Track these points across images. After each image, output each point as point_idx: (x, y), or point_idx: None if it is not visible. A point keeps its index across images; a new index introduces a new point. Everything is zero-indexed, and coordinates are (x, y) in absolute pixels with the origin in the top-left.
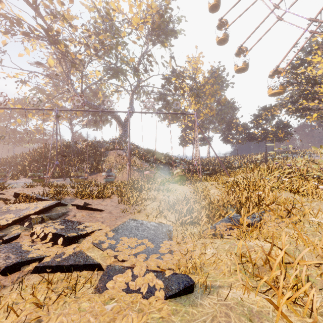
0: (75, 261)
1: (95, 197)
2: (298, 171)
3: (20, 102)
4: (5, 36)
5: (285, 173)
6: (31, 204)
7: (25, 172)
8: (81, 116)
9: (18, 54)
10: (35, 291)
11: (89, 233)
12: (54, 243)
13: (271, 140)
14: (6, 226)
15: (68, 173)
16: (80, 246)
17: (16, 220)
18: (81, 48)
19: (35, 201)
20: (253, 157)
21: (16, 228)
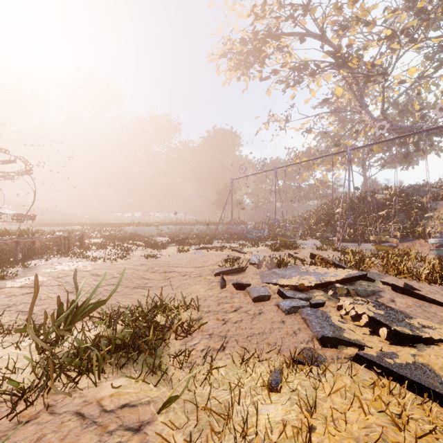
0: (424, 379)
1: (423, 278)
2: None
3: (304, 155)
4: (293, 89)
5: None
6: (329, 269)
7: (311, 233)
8: (379, 152)
9: (304, 102)
10: (379, 394)
11: (435, 341)
12: (372, 331)
13: None
14: (309, 289)
15: (363, 237)
16: (422, 356)
17: (318, 284)
18: (380, 47)
19: (332, 267)
20: None
21: (319, 294)
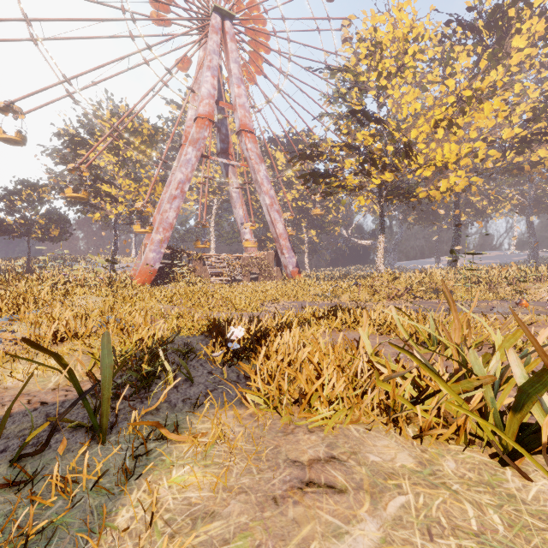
0: None
1: None
2: (75, 281)
3: None
4: None
5: (61, 284)
6: None
7: None
8: None
9: None
10: None
11: None
12: None
13: (39, 238)
14: None
15: None
16: None
17: None
18: None
19: None
20: (1, 264)
21: None
